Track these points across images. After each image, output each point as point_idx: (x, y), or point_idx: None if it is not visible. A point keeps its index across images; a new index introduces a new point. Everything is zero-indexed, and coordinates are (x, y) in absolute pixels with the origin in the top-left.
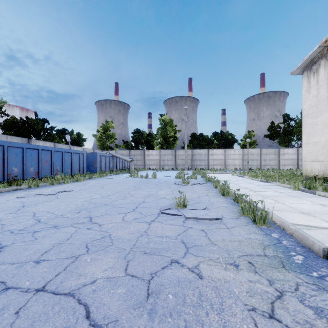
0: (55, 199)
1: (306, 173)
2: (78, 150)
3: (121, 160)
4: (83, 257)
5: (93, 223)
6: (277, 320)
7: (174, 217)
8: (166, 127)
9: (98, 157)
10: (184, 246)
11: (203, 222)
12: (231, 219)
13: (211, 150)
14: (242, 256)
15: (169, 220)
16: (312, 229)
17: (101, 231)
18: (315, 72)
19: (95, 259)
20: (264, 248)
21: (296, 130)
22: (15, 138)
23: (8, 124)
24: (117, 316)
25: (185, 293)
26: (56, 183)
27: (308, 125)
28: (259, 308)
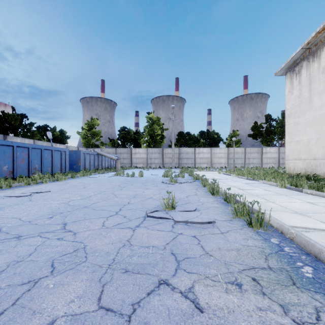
0: (27, 202)
1: (289, 171)
2: (60, 148)
3: (107, 158)
4: (44, 282)
5: (66, 231)
6: None
7: (162, 221)
8: (153, 126)
9: (82, 155)
10: (174, 259)
11: (194, 226)
12: (225, 222)
13: (198, 148)
14: (243, 270)
15: (156, 225)
16: (311, 232)
17: (74, 241)
18: (297, 73)
19: (60, 283)
20: (267, 258)
21: (278, 130)
22: None
23: None
24: None
25: None
26: (32, 183)
27: (291, 124)
28: None
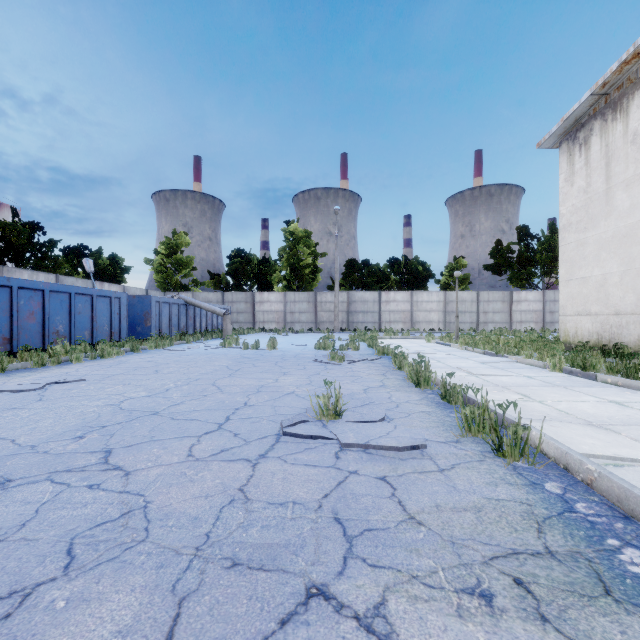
0: (34, 402)
1: (566, 338)
2: (108, 291)
3: (205, 312)
4: (47, 594)
5: (108, 469)
6: None
7: (314, 444)
8: (297, 247)
9: (154, 306)
10: (340, 532)
11: (382, 456)
12: (445, 445)
13: (385, 293)
14: (493, 560)
15: (302, 453)
16: (627, 467)
17: (124, 493)
18: (583, 144)
19: (82, 598)
20: (541, 530)
21: (542, 257)
22: None
23: None
24: None
25: None
26: (50, 363)
27: (570, 245)
28: None
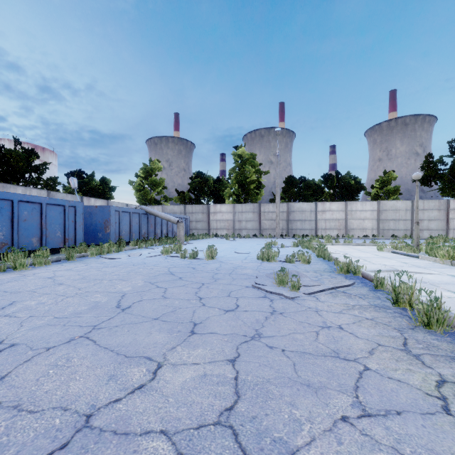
0: None
1: None
2: (61, 200)
3: (166, 221)
4: None
5: None
6: None
7: None
8: (244, 167)
9: (113, 214)
10: None
11: None
12: None
13: (321, 203)
14: None
15: None
16: None
17: None
18: None
19: None
20: None
21: None
22: None
23: None
24: None
25: None
26: None
27: None
28: None
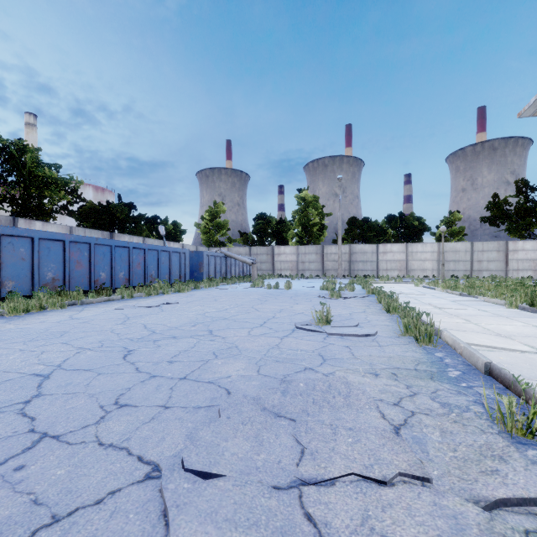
0: (161, 312)
1: None
2: (178, 248)
3: (238, 262)
4: (214, 361)
5: (214, 336)
6: (399, 406)
7: (313, 333)
8: (307, 210)
9: (205, 258)
10: (321, 358)
11: (349, 339)
12: (389, 338)
13: (382, 245)
14: (386, 368)
15: (306, 336)
16: (496, 351)
17: (226, 342)
18: None
19: (226, 362)
20: (417, 364)
21: None
22: (94, 232)
23: (85, 212)
24: (254, 395)
25: (315, 384)
26: (153, 294)
27: None
28: (386, 399)
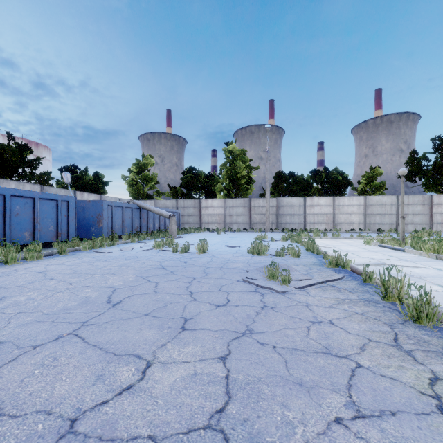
0: None
1: None
2: (54, 194)
3: (158, 215)
4: None
5: None
6: None
7: None
8: (235, 163)
9: (106, 209)
10: None
11: None
12: None
13: (310, 198)
14: None
15: None
16: None
17: None
18: None
19: None
20: None
21: None
22: None
23: None
24: None
25: None
26: None
27: None
28: None
